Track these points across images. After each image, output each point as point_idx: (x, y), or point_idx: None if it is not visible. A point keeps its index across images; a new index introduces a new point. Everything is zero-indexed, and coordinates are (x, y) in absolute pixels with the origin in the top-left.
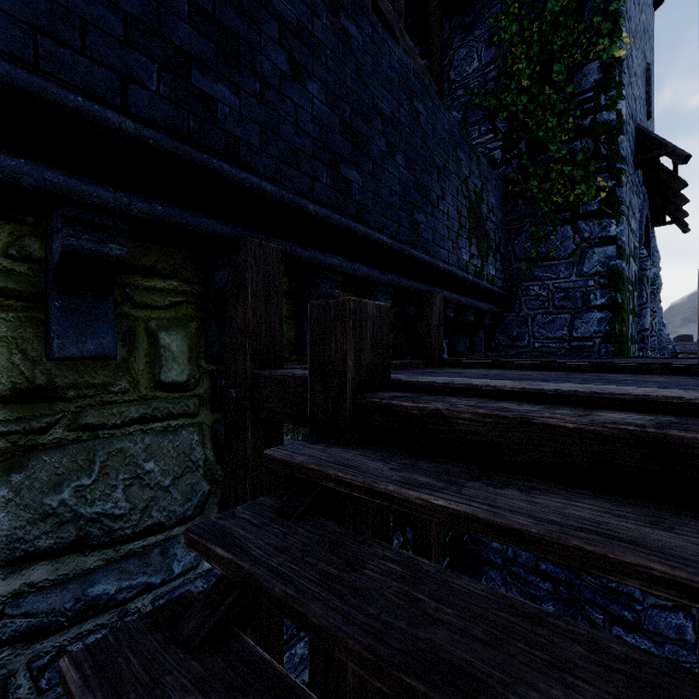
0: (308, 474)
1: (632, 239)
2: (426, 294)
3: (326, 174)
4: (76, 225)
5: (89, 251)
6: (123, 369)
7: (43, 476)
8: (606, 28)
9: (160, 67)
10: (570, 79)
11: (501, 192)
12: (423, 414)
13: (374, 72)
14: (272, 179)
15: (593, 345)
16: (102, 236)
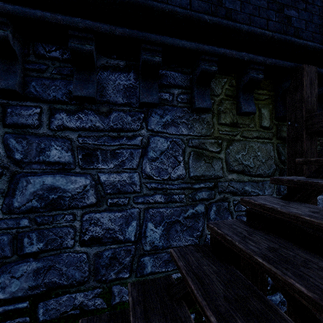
0: None
1: None
2: None
3: None
4: (252, 70)
5: (255, 77)
6: (252, 120)
7: (235, 149)
8: None
9: (275, 12)
10: None
11: None
12: None
13: None
14: (309, 41)
15: None
16: (257, 72)
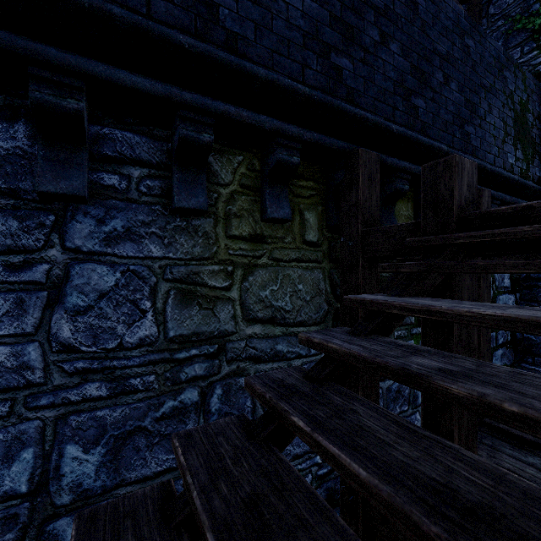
0: (442, 241)
1: None
2: None
3: (401, 104)
4: (281, 148)
5: (285, 161)
6: (289, 230)
7: (259, 281)
8: None
9: (317, 56)
10: None
11: None
12: (516, 211)
13: (433, 25)
14: (370, 112)
15: None
16: (290, 153)
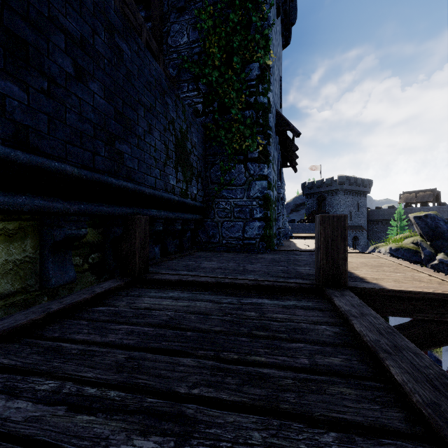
0: None
1: (275, 176)
2: (131, 217)
3: None
4: None
5: None
6: None
7: None
8: (262, 44)
9: None
10: (243, 69)
11: (202, 134)
12: None
13: None
14: None
15: (255, 243)
16: None
